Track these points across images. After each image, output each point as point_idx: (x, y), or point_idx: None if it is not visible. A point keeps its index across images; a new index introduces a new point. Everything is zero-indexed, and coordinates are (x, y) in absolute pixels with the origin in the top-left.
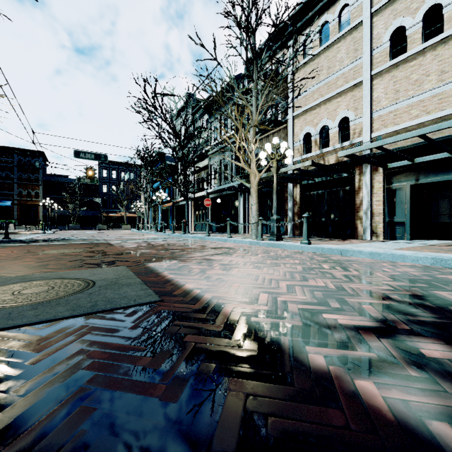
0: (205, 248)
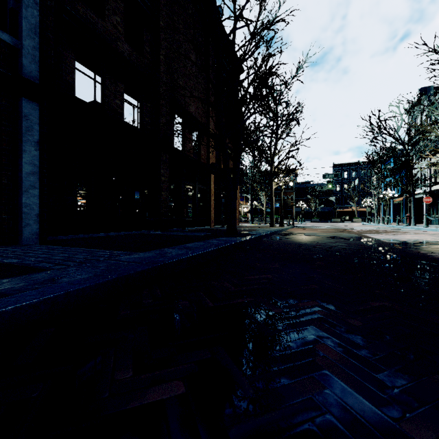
0: (404, 232)
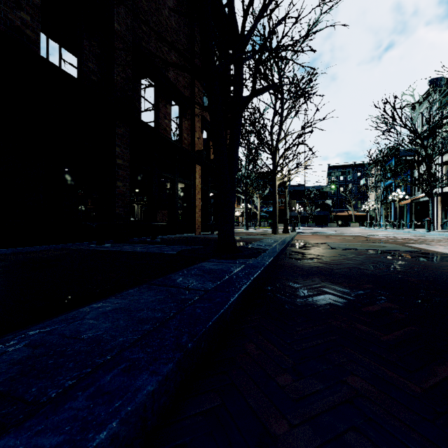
0: None
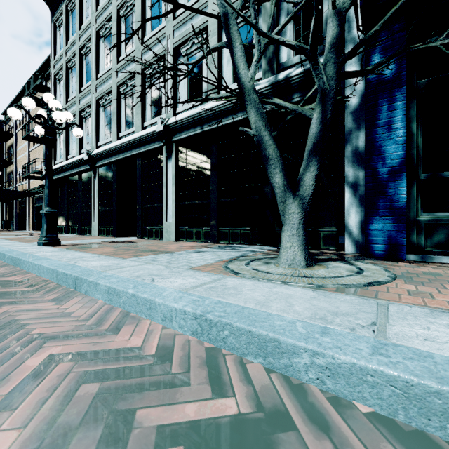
0: None
